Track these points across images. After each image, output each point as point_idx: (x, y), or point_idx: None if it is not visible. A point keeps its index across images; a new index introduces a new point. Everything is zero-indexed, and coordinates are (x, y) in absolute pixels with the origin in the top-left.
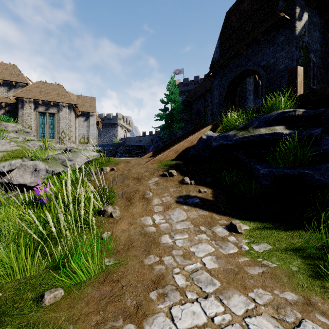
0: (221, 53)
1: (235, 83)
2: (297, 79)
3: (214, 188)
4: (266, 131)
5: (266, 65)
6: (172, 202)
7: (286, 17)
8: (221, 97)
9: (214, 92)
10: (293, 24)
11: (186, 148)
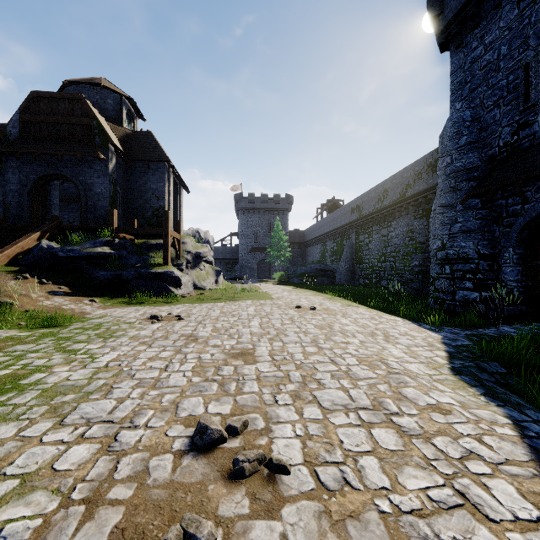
0: (22, 132)
1: (46, 180)
2: (114, 218)
3: (68, 286)
4: (101, 250)
5: (84, 181)
6: (48, 295)
7: (103, 157)
8: (23, 187)
9: (8, 175)
10: (107, 163)
11: (18, 253)
